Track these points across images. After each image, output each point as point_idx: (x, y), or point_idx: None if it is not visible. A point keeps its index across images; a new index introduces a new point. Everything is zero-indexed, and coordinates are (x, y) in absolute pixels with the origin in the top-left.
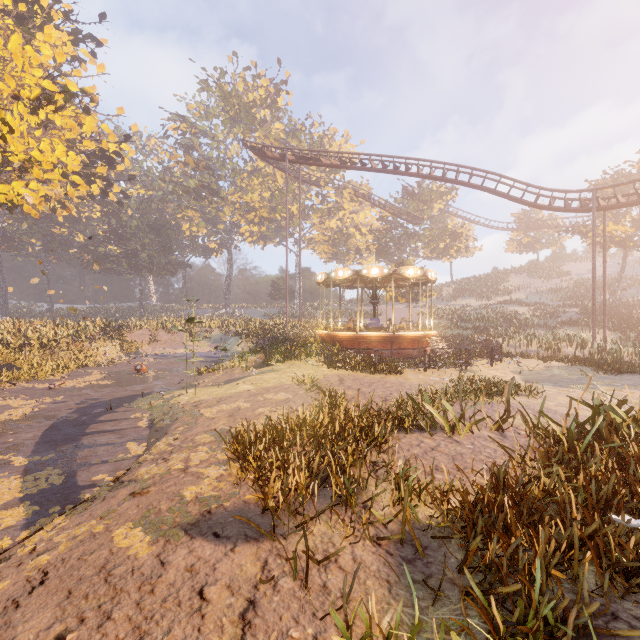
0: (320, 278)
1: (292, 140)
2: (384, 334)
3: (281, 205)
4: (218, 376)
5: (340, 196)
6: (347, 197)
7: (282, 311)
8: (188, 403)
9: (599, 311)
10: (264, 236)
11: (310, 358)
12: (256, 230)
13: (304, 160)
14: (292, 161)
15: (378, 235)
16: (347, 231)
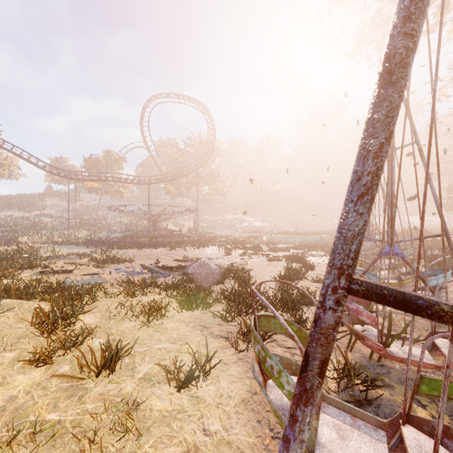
0: None
1: None
2: None
3: None
4: None
5: None
6: None
7: None
8: None
9: (87, 222)
10: None
11: None
12: None
13: None
14: None
15: None
16: None
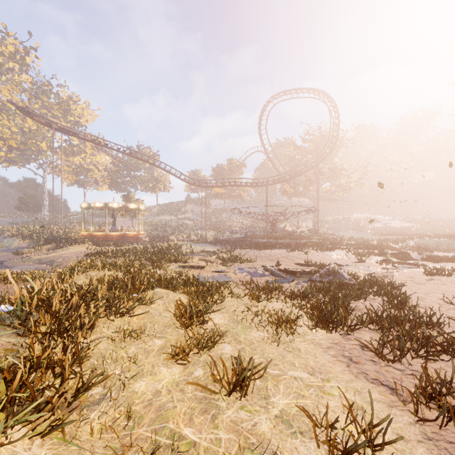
0: (84, 205)
1: (43, 96)
2: (120, 233)
3: (31, 141)
4: (35, 254)
5: (84, 144)
6: (89, 147)
7: (30, 220)
8: (47, 257)
9: (215, 223)
10: (11, 160)
11: (86, 244)
12: (3, 155)
13: (66, 131)
14: (56, 129)
15: (111, 174)
16: (88, 167)
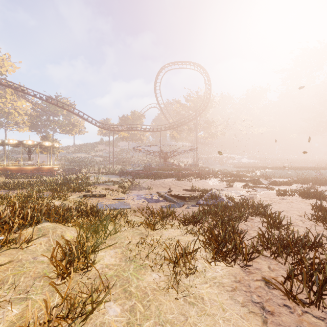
0: None
1: None
2: (35, 167)
3: None
4: None
5: (3, 90)
6: (9, 93)
7: None
8: None
9: (121, 159)
10: None
11: None
12: None
13: None
14: None
15: (31, 118)
16: (8, 111)
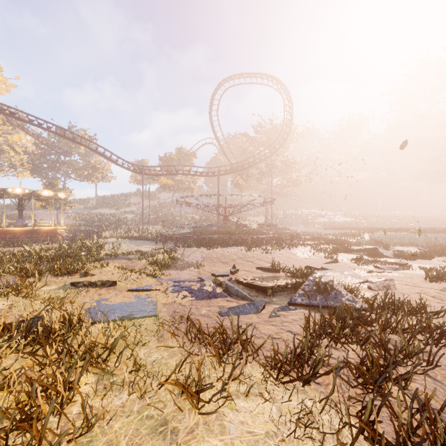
0: None
1: None
2: (26, 228)
3: None
4: None
5: None
6: None
7: None
8: None
9: (162, 217)
10: None
11: None
12: None
13: None
14: None
15: (32, 157)
16: None
